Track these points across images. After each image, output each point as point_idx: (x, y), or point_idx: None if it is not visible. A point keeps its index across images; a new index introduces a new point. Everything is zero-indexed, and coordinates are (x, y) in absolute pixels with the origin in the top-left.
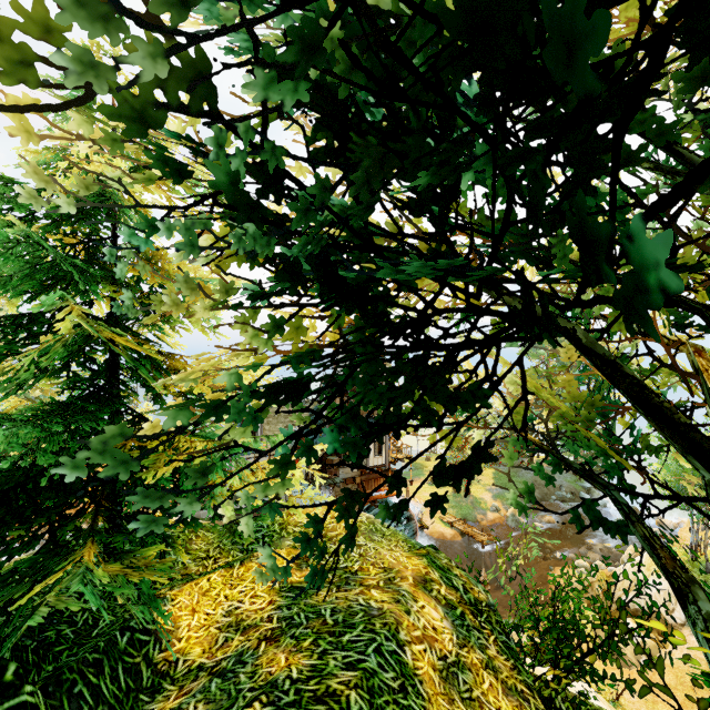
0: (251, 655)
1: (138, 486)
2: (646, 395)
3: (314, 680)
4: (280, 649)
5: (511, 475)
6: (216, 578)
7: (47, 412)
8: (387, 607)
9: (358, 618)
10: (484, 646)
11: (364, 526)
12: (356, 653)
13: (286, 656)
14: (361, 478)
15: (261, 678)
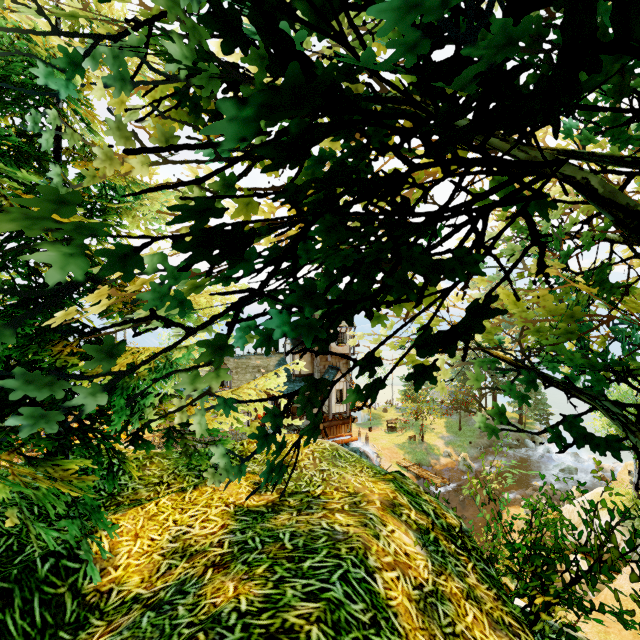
0: (194, 583)
1: (72, 395)
2: None
3: (267, 613)
4: (228, 577)
5: (462, 424)
6: (166, 502)
7: None
8: (353, 531)
9: (321, 542)
10: (462, 573)
11: (327, 452)
12: (319, 582)
13: (235, 584)
14: (323, 425)
15: (203, 611)
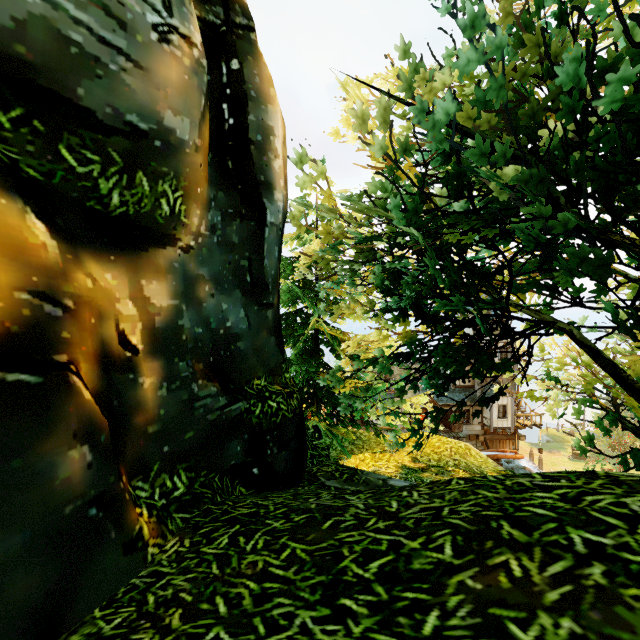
0: None
1: (332, 399)
2: (617, 371)
3: None
4: None
5: None
6: (367, 455)
7: (295, 360)
8: None
9: None
10: None
11: (461, 450)
12: None
13: None
14: (484, 437)
15: None
